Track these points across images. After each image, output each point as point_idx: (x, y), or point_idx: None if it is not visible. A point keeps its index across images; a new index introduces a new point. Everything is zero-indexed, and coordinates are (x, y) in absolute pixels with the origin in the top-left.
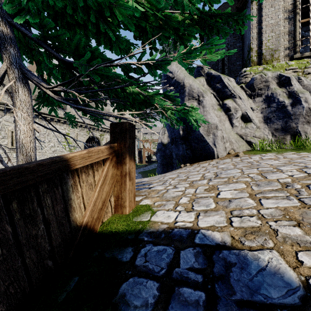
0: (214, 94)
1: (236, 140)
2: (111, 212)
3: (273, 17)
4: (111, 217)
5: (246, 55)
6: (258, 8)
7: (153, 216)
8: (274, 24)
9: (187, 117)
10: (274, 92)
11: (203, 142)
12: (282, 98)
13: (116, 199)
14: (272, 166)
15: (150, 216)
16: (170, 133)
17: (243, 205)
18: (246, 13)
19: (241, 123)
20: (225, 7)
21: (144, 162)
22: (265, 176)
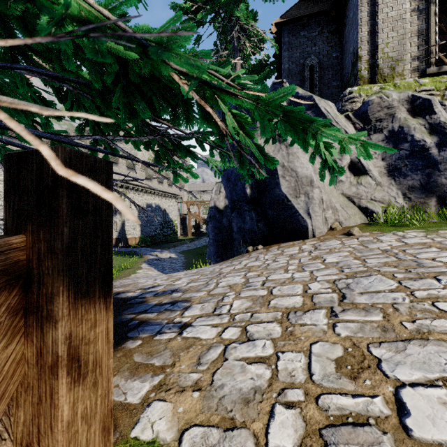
0: None
1: (342, 205)
2: None
3: (395, 6)
4: None
5: (349, 70)
6: None
7: None
8: (396, 18)
9: (309, 130)
10: (404, 125)
11: (288, 209)
12: (419, 134)
13: None
14: None
15: None
16: (230, 193)
17: None
18: (349, 3)
19: (350, 177)
20: None
21: (189, 234)
22: None
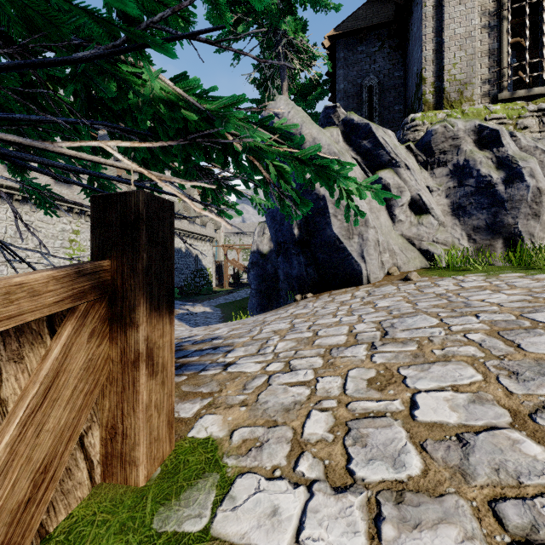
0: (357, 160)
1: (401, 247)
2: (87, 480)
3: (463, 22)
4: (86, 501)
5: (413, 92)
6: (435, 6)
7: (223, 506)
8: (464, 36)
9: (332, 180)
10: (470, 158)
11: (340, 252)
12: (485, 169)
13: (109, 436)
14: (508, 309)
15: (212, 505)
16: (275, 234)
17: (521, 472)
18: (413, 15)
19: (410, 216)
20: (374, 5)
21: (226, 285)
22: (514, 341)
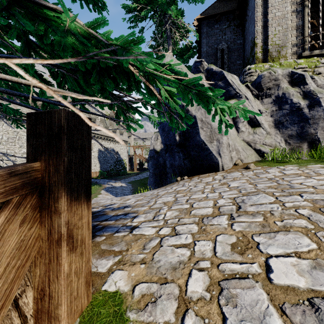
0: None
1: (243, 148)
2: None
3: (280, 8)
4: None
5: (249, 52)
6: None
7: None
8: (281, 17)
9: (210, 100)
10: (286, 92)
11: (205, 150)
12: (296, 99)
13: (39, 296)
14: (321, 191)
15: None
16: (164, 139)
17: None
18: (249, 5)
19: (248, 128)
20: None
21: (135, 169)
22: None
